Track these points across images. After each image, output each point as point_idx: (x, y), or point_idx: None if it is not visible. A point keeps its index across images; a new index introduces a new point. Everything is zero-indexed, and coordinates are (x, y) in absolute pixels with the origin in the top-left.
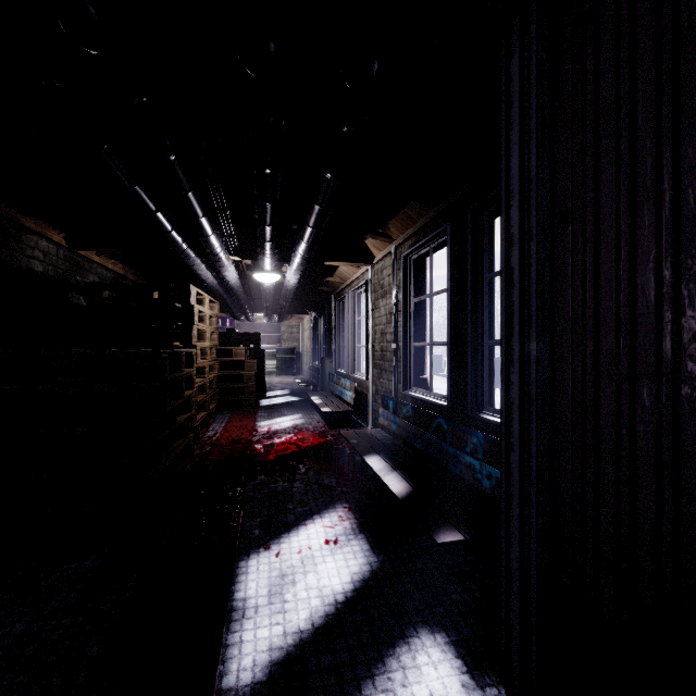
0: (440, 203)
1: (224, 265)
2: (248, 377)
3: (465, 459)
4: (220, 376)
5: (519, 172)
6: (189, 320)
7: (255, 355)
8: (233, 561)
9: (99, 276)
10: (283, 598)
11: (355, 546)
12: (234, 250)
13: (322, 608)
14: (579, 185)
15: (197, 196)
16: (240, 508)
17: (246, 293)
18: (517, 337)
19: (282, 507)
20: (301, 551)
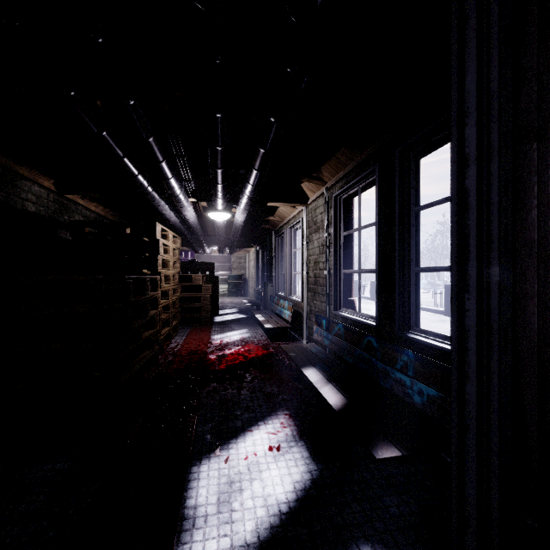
0: (369, 148)
1: (184, 206)
2: (204, 299)
3: (396, 375)
4: (182, 298)
5: (476, 87)
6: (155, 251)
7: (210, 280)
8: (186, 466)
9: (84, 216)
10: (230, 507)
11: (296, 453)
12: (192, 193)
13: (267, 519)
14: (547, 97)
15: (157, 141)
16: (195, 413)
17: (203, 230)
18: (473, 262)
19: (231, 413)
20: (248, 458)
